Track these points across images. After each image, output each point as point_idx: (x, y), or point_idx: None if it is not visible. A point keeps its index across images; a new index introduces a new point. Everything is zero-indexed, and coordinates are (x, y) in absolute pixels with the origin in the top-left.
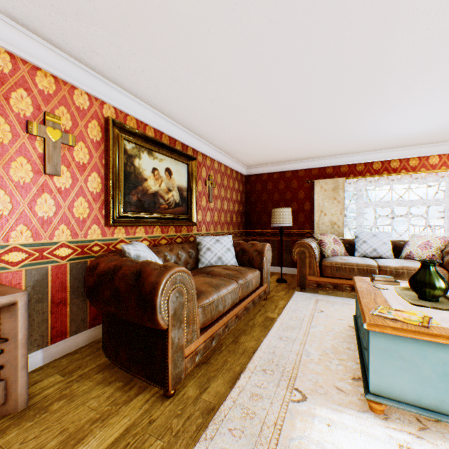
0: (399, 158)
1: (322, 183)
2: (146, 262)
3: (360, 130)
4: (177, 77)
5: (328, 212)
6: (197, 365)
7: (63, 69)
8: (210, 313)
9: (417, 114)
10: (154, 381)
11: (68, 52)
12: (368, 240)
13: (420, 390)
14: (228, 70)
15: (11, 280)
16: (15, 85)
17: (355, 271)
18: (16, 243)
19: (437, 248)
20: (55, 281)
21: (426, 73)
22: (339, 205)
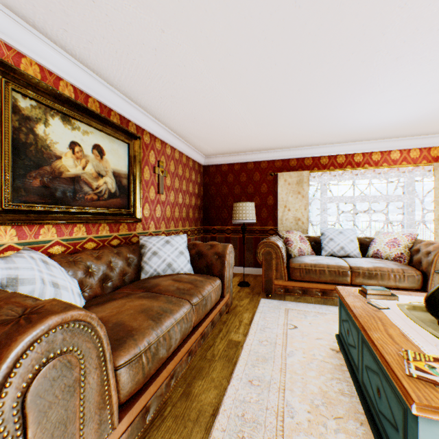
0: (362, 152)
1: (286, 176)
2: None
3: (331, 116)
4: None
5: (292, 207)
6: None
7: None
8: (143, 371)
9: (394, 99)
10: None
11: None
12: (335, 238)
13: None
14: None
15: None
16: None
17: (326, 274)
18: None
19: (405, 245)
20: None
21: (424, 36)
22: (303, 199)
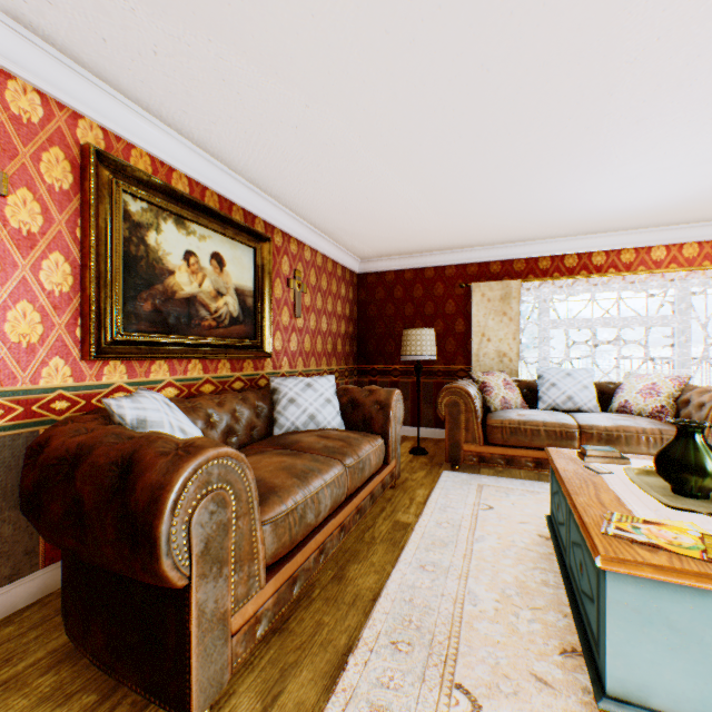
0: (605, 250)
1: (484, 288)
2: (147, 438)
3: (549, 199)
4: (226, 72)
5: (494, 336)
6: (262, 639)
7: None
8: (289, 533)
9: (644, 173)
10: (161, 696)
11: None
12: (559, 383)
13: (709, 692)
14: (325, 63)
15: None
16: None
17: (541, 435)
18: None
19: (668, 394)
20: None
21: (672, 93)
22: (511, 324)
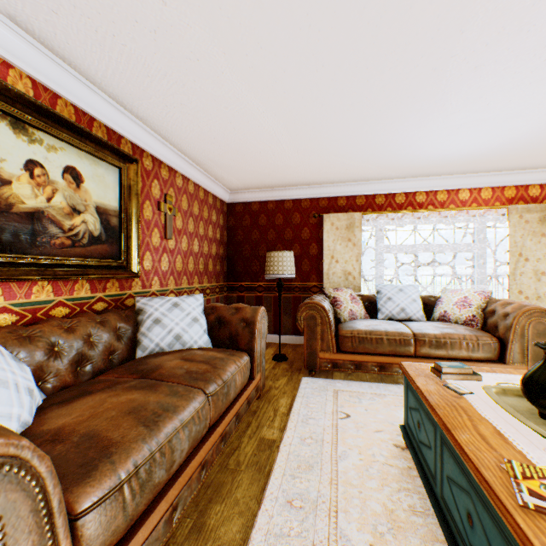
0: (426, 191)
1: (333, 218)
2: None
3: (390, 142)
4: None
5: (341, 258)
6: None
7: None
8: (125, 511)
9: (467, 123)
10: None
11: None
12: (394, 297)
13: None
14: None
15: None
16: None
17: (384, 343)
18: None
19: (478, 306)
20: None
21: (512, 38)
22: (355, 248)
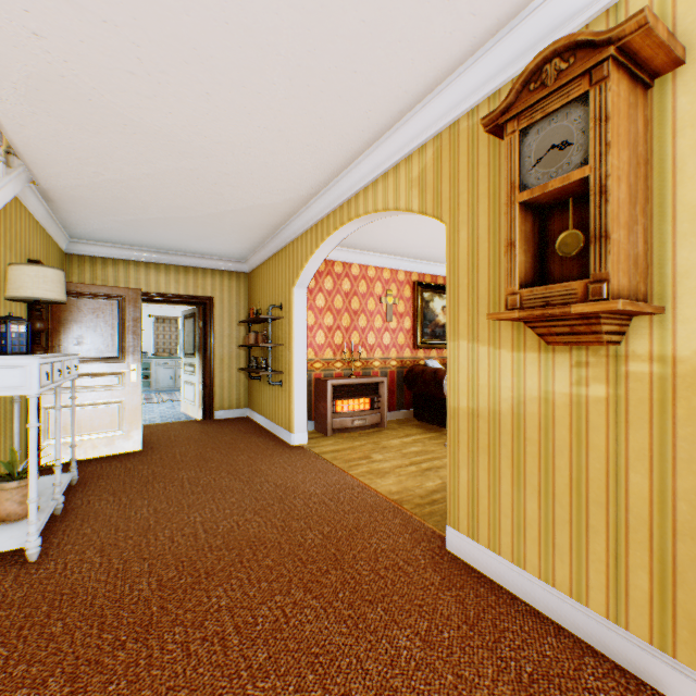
0: None
1: None
2: (438, 367)
3: None
4: None
5: None
6: None
7: (393, 264)
8: None
9: None
10: (442, 425)
11: (397, 256)
12: None
13: None
14: None
15: (375, 374)
16: (376, 281)
17: None
18: (376, 357)
19: None
20: (390, 379)
21: None
22: None
